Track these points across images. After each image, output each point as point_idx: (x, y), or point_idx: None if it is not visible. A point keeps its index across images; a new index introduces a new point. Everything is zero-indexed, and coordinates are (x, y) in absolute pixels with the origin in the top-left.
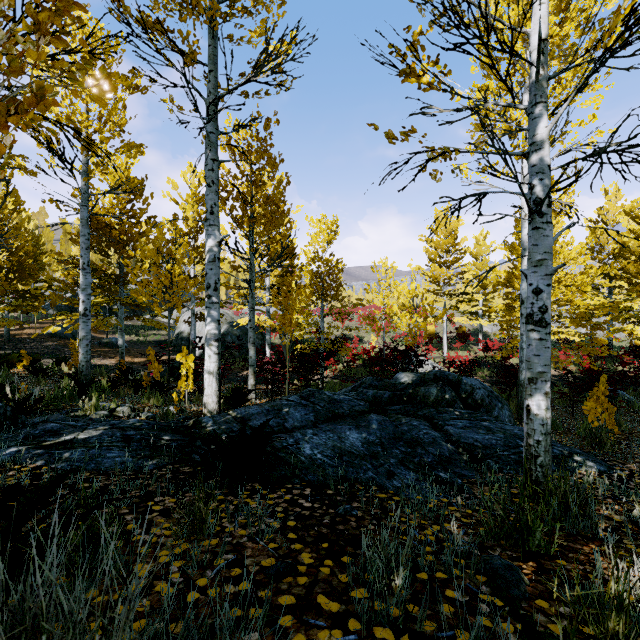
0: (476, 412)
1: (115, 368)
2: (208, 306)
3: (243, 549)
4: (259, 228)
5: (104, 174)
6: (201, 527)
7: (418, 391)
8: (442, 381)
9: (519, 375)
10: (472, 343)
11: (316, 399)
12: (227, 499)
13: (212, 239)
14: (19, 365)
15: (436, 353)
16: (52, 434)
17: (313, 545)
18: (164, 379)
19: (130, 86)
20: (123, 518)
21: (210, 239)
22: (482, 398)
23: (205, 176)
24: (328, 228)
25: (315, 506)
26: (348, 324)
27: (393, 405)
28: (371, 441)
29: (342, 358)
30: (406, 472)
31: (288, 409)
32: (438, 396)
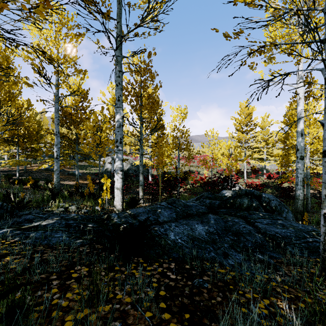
0: (272, 214)
1: (73, 186)
2: (116, 152)
3: (127, 316)
4: (145, 112)
5: (68, 88)
6: (99, 295)
7: (236, 201)
8: (250, 195)
9: (295, 192)
10: (260, 175)
11: (176, 204)
12: (121, 269)
13: (119, 115)
14: (28, 184)
15: (240, 180)
16: (28, 221)
17: (178, 315)
18: (97, 192)
19: (76, 34)
20: (51, 283)
21: (117, 115)
22: (275, 206)
23: (115, 80)
24: (182, 112)
25: (178, 278)
26: (192, 164)
27: (221, 209)
28: (211, 231)
29: (189, 182)
30: (235, 253)
31: (160, 210)
32: (248, 204)
